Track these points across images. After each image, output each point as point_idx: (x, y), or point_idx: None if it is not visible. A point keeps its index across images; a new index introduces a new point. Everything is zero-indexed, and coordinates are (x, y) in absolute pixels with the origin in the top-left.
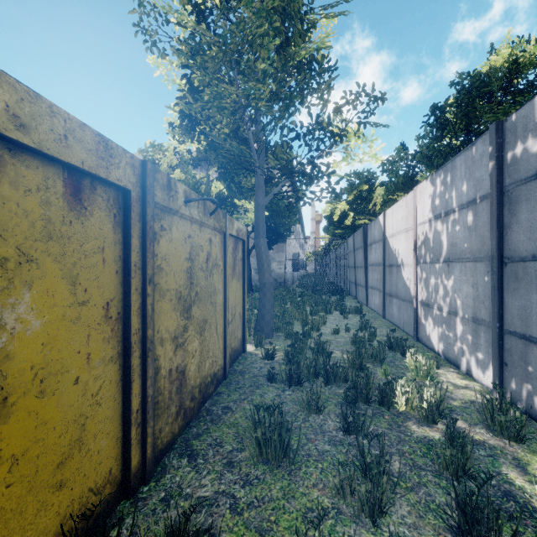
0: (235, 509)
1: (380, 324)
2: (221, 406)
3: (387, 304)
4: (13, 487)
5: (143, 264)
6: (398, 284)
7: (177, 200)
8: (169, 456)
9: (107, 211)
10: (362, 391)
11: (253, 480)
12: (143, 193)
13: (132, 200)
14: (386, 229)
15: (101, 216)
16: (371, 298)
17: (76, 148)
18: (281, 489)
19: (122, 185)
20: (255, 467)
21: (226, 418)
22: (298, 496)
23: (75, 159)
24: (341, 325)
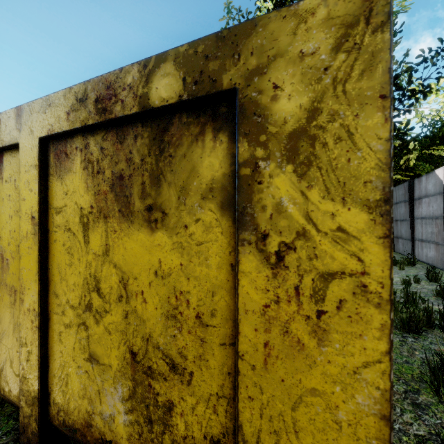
0: None
1: None
2: None
3: None
4: None
5: None
6: None
7: None
8: None
9: None
10: None
11: None
12: None
13: None
14: None
15: None
16: (420, 250)
17: None
18: None
19: None
20: None
21: None
22: None
23: None
24: (402, 275)
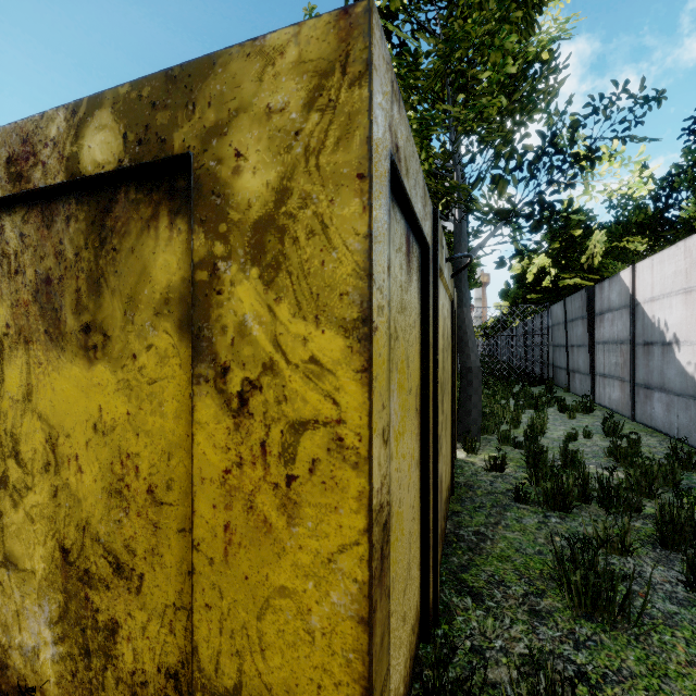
0: (586, 680)
1: (632, 428)
2: (471, 530)
3: (639, 399)
4: (392, 617)
5: (434, 342)
6: (665, 371)
7: (443, 259)
8: (443, 592)
9: (416, 274)
10: (682, 528)
11: (586, 641)
12: (433, 250)
13: (430, 260)
14: (637, 290)
15: (414, 281)
16: (602, 390)
17: (418, 196)
18: (639, 661)
19: (427, 241)
20: (577, 623)
21: (487, 547)
22: (673, 675)
23: (417, 210)
24: (571, 427)
